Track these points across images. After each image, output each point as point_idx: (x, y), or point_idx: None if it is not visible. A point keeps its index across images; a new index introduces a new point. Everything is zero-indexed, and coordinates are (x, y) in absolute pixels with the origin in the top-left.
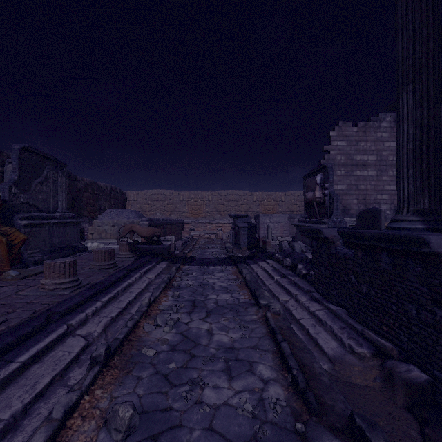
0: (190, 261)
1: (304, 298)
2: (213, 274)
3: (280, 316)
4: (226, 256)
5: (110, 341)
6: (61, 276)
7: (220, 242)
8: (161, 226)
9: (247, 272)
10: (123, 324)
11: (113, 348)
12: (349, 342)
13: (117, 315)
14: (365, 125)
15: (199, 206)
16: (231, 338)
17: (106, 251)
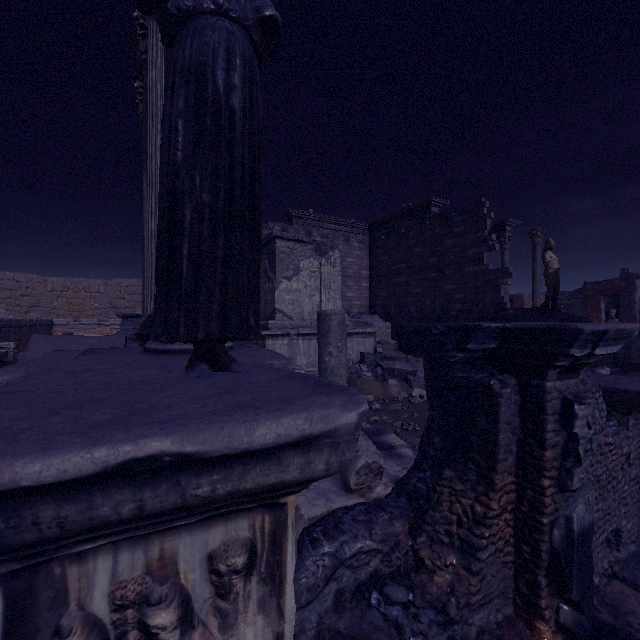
0: None
1: None
2: None
3: None
4: None
5: None
6: None
7: None
8: None
9: None
10: None
11: None
12: None
13: None
14: None
15: (82, 299)
16: None
17: None
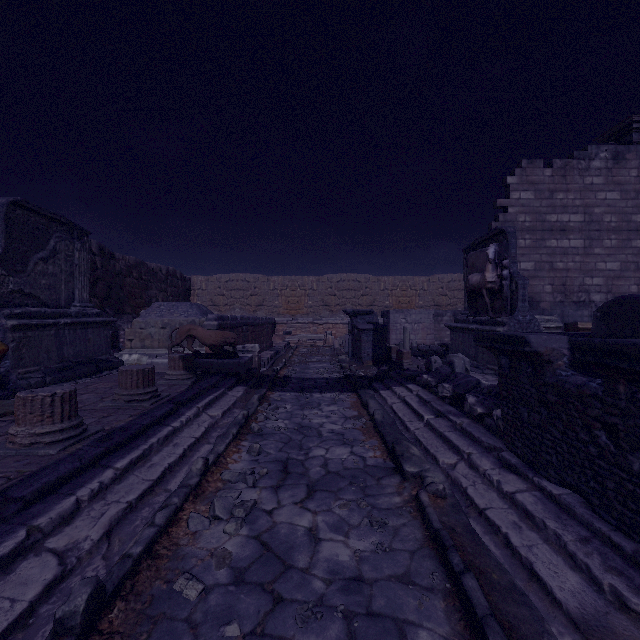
0: (282, 384)
1: (487, 463)
2: (319, 408)
3: (447, 501)
4: (340, 376)
5: (112, 562)
6: (45, 420)
7: (330, 352)
8: (240, 328)
9: (376, 405)
10: (149, 518)
11: (114, 582)
12: (612, 582)
13: (141, 497)
14: (565, 165)
15: (298, 297)
16: (355, 553)
17: (140, 371)
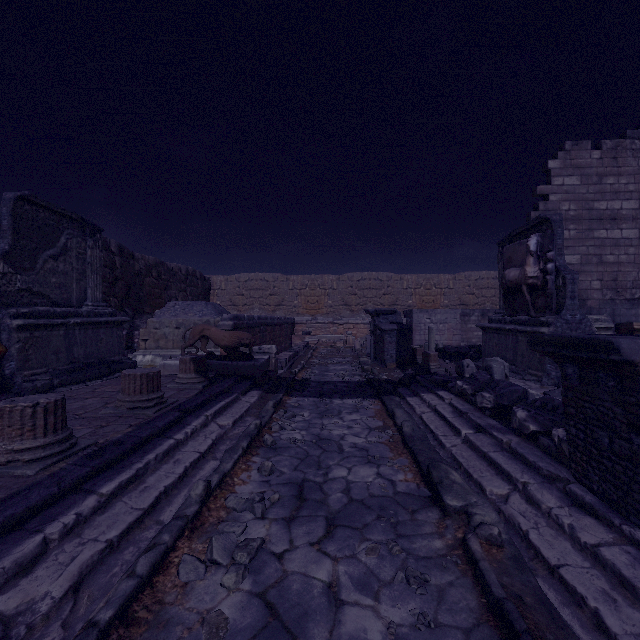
0: (300, 388)
1: (551, 498)
2: (339, 416)
3: (505, 552)
4: (362, 379)
5: (73, 633)
6: (25, 434)
7: (351, 353)
8: (257, 328)
9: (404, 415)
10: (132, 562)
11: None
12: None
13: (125, 533)
14: (616, 146)
15: (317, 297)
16: (390, 629)
17: (144, 376)
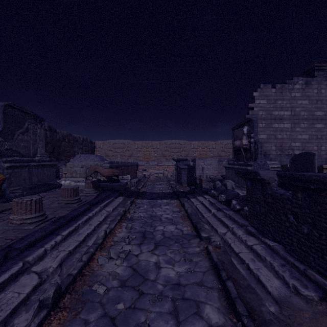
0: (142, 195)
1: (241, 232)
2: (160, 207)
3: (221, 249)
4: (171, 191)
5: (63, 277)
6: (27, 212)
7: (166, 179)
8: (120, 167)
9: (188, 205)
10: (79, 258)
11: (65, 286)
12: (293, 283)
13: (75, 249)
14: (282, 87)
15: (149, 152)
16: (177, 273)
17: (72, 189)
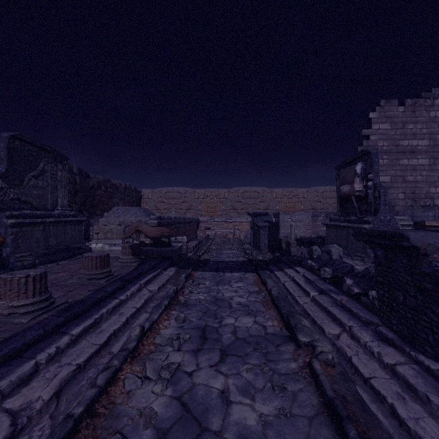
0: (203, 266)
1: (367, 335)
2: (229, 284)
3: (336, 369)
4: (245, 260)
5: (57, 421)
6: (20, 296)
7: (237, 242)
8: (174, 225)
9: (272, 283)
10: (93, 378)
11: None
12: None
13: (89, 359)
14: (414, 103)
15: (215, 203)
16: (261, 417)
17: (98, 257)
